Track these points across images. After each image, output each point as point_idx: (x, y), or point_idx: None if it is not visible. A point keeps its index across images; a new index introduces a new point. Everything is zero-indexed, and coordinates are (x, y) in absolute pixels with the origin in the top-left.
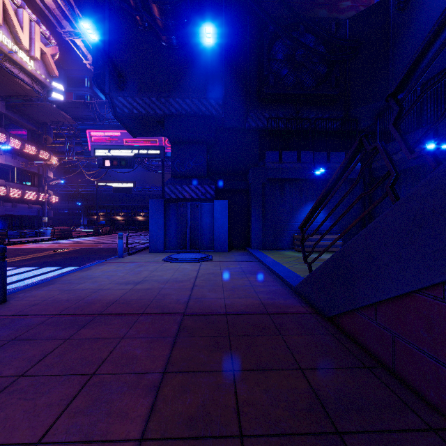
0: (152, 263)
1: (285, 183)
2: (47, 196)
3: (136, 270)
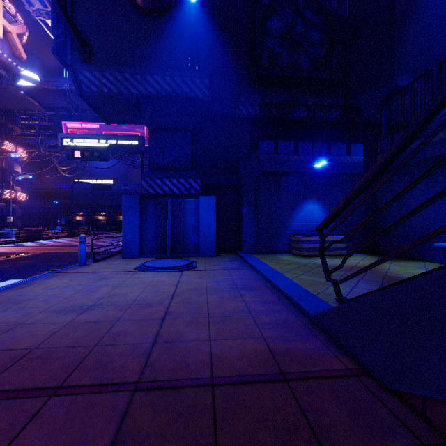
0: (120, 273)
1: (281, 177)
2: (12, 192)
3: (93, 285)
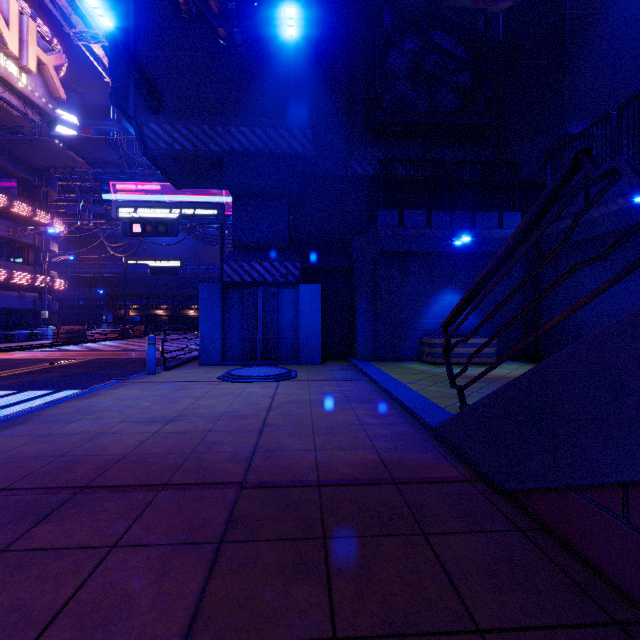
0: (201, 383)
1: (408, 259)
2: (47, 279)
3: (172, 395)
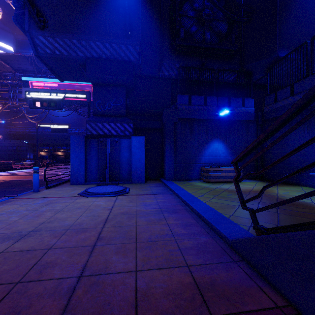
0: (65, 198)
1: (194, 123)
2: None
3: (39, 210)
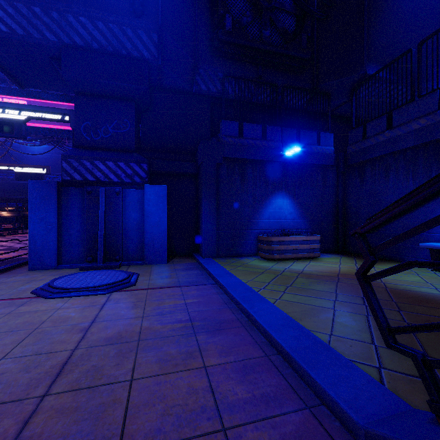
0: None
1: (247, 166)
2: None
3: None
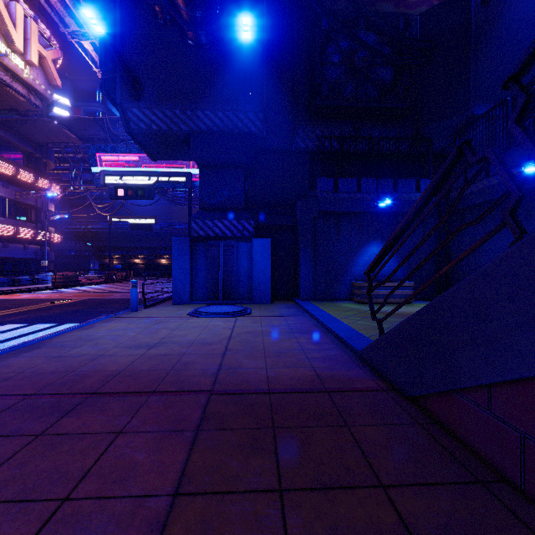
0: (175, 318)
1: (342, 218)
2: (47, 234)
3: (152, 327)
